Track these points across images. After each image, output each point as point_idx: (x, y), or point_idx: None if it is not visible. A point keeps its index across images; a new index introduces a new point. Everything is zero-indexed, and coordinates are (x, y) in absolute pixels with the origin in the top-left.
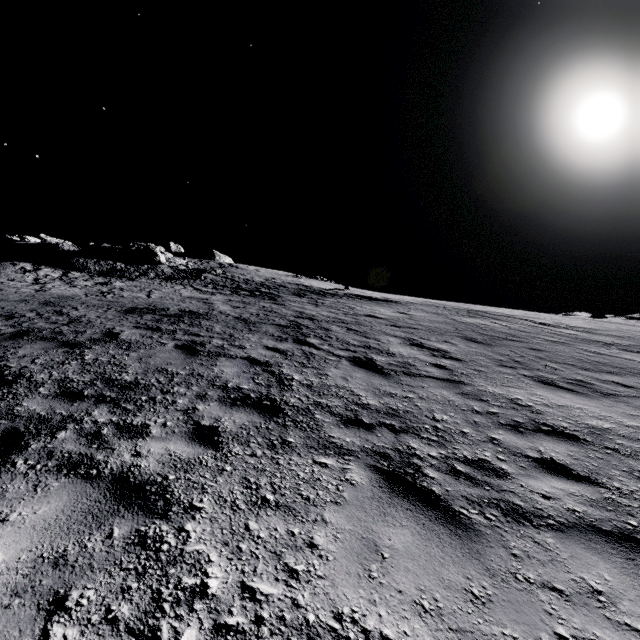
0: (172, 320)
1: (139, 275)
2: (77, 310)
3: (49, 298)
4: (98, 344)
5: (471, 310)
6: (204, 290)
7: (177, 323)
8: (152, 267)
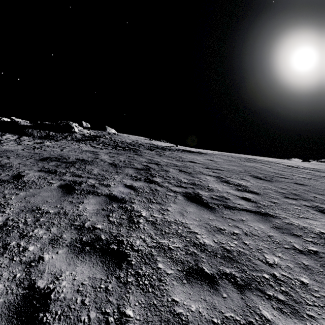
0: (67, 165)
1: (61, 138)
2: (8, 159)
3: None
4: (1, 185)
5: (247, 158)
6: (96, 147)
7: (70, 167)
8: (70, 134)
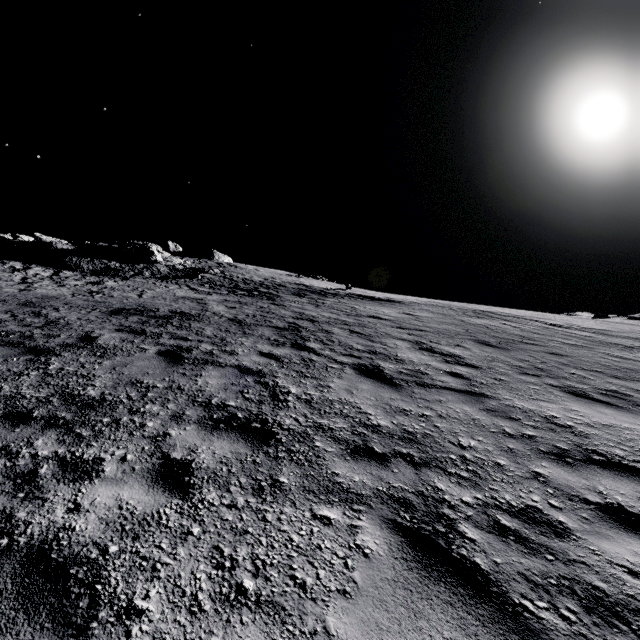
0: (160, 322)
1: (134, 274)
2: (58, 311)
3: (31, 298)
4: (69, 350)
5: (478, 310)
6: (200, 290)
7: (165, 325)
8: (148, 266)
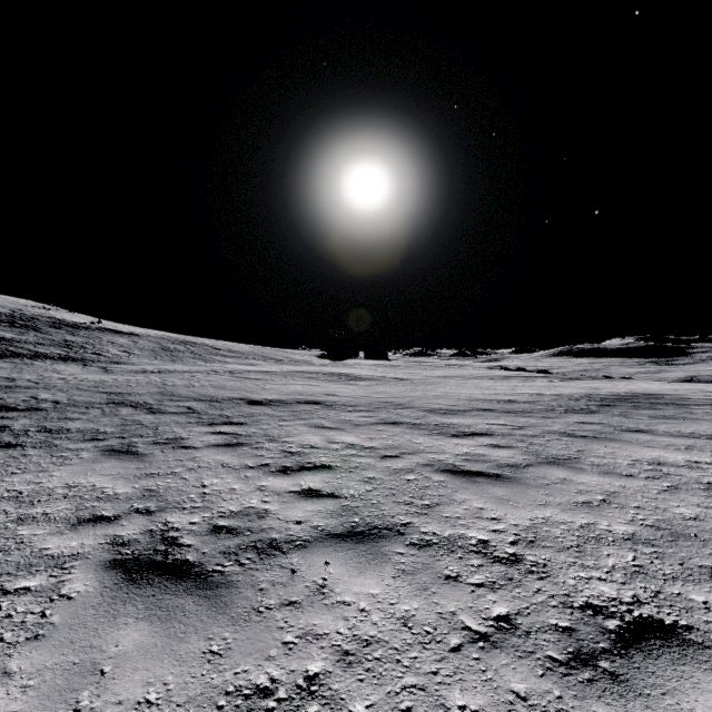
0: None
1: None
2: None
3: None
4: None
5: (186, 341)
6: None
7: None
8: None
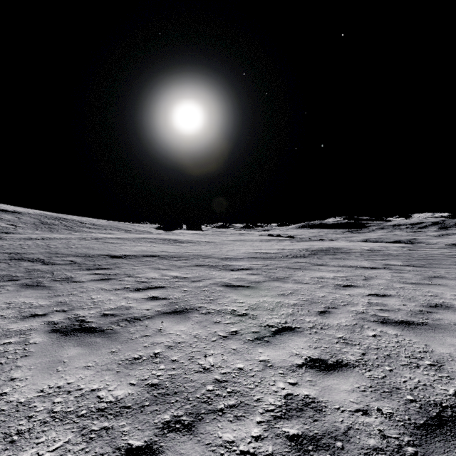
0: None
1: None
2: None
3: None
4: None
5: (59, 218)
6: None
7: None
8: None
